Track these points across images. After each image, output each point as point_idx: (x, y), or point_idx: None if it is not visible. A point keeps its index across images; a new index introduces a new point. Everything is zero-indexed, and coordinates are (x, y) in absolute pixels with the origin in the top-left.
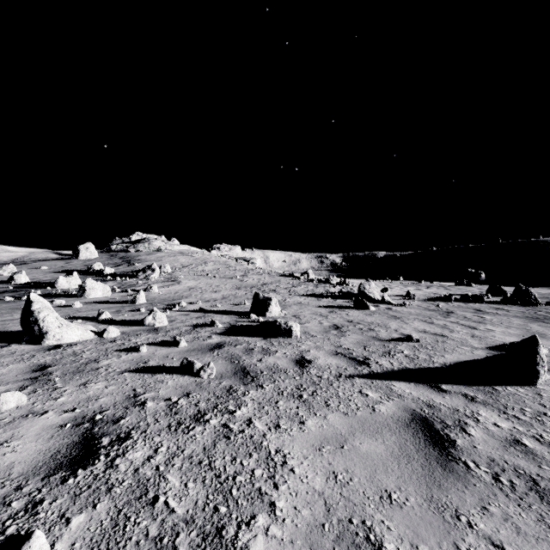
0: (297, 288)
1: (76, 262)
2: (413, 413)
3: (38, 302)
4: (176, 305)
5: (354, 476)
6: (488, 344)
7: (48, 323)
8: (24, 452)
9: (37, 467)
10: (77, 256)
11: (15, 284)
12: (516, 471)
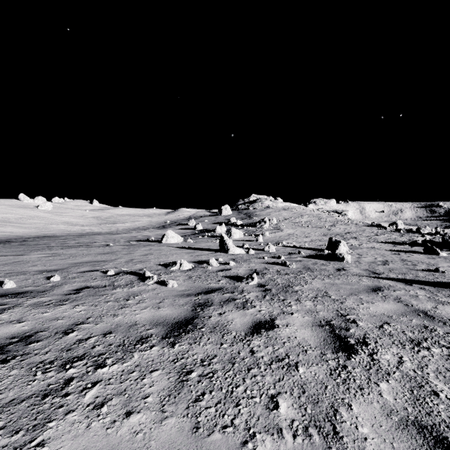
0: (379, 236)
1: (220, 217)
2: (377, 285)
3: (225, 236)
4: (280, 243)
5: (331, 288)
6: None
7: (230, 245)
8: (241, 271)
9: (246, 274)
10: (221, 213)
11: (196, 230)
12: (396, 297)
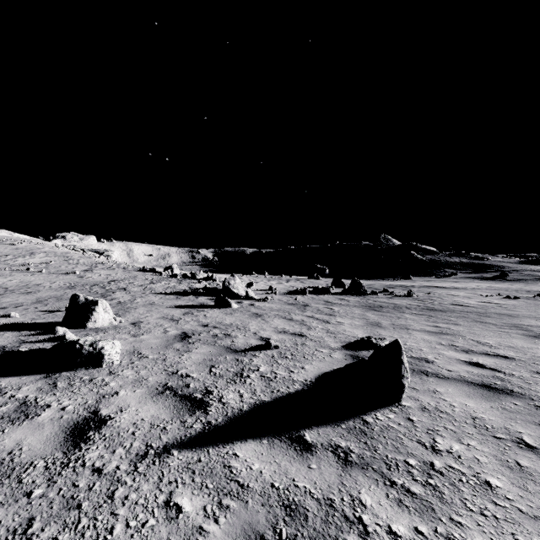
0: (156, 285)
1: None
2: None
3: None
4: None
5: None
6: (342, 341)
7: None
8: None
9: None
10: None
11: None
12: None
